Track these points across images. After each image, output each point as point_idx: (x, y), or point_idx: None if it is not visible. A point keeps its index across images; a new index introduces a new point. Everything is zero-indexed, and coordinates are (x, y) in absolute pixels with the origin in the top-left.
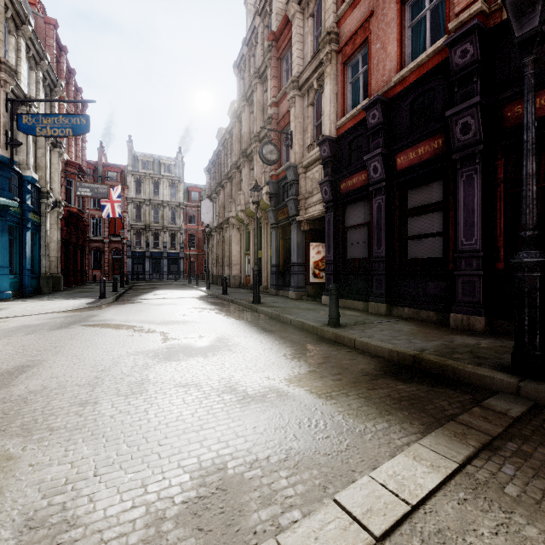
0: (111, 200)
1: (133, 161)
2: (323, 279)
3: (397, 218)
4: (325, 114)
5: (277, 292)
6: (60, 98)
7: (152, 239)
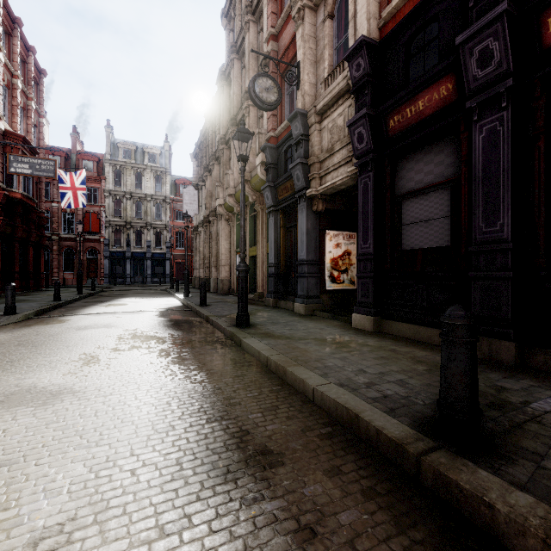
0: (72, 187)
1: (112, 149)
2: (344, 285)
3: (540, 155)
4: (359, 6)
5: (276, 303)
6: None
7: (133, 238)
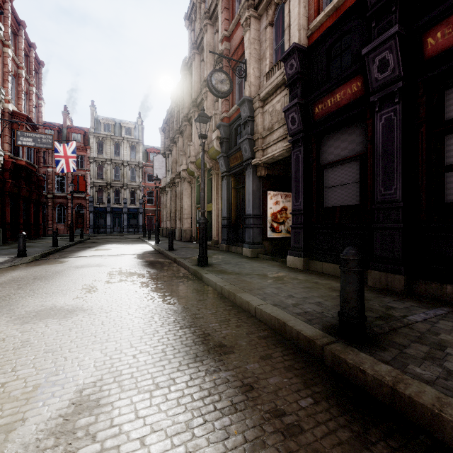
0: (65, 155)
1: (95, 124)
2: (281, 234)
3: (423, 138)
4: (292, 20)
5: (228, 248)
6: (4, 46)
7: (113, 196)
